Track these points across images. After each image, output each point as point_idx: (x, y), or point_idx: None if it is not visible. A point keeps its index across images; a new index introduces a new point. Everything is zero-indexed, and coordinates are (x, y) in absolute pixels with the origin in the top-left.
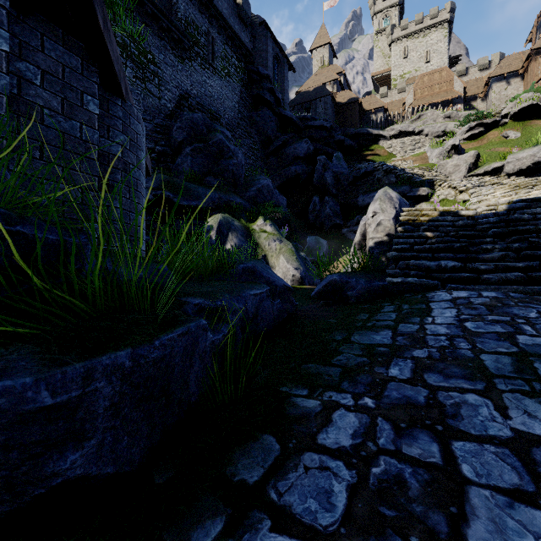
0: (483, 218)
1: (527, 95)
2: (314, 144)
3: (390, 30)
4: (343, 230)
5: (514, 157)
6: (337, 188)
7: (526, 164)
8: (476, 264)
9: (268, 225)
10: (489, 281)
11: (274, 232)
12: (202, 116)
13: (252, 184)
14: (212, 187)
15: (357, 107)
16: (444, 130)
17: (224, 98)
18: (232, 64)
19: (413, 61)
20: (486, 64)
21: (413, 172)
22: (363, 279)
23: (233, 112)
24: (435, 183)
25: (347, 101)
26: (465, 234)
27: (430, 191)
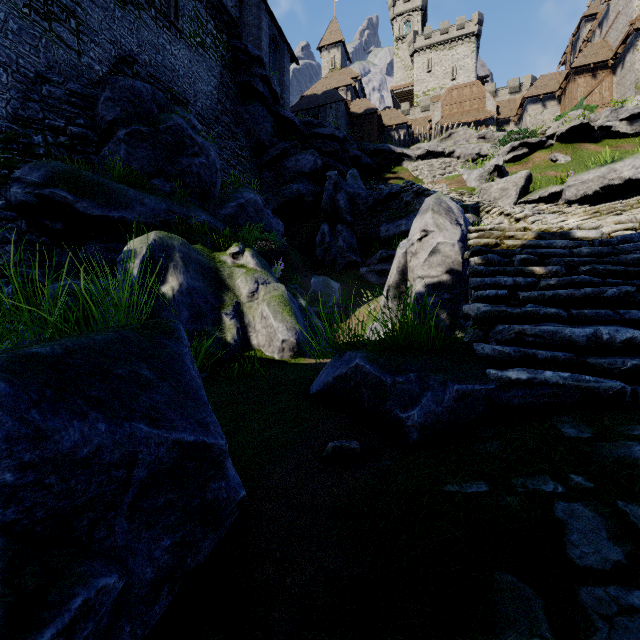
0: (622, 243)
1: (576, 113)
2: (322, 159)
3: (412, 37)
4: (361, 269)
5: (577, 179)
6: (353, 215)
7: (592, 188)
8: None
9: (247, 255)
10: None
11: (256, 268)
12: (151, 87)
13: (230, 198)
14: (159, 193)
15: (376, 120)
16: (478, 153)
17: (195, 77)
18: (207, 32)
19: (438, 76)
20: (517, 87)
21: (450, 196)
22: (438, 375)
23: (210, 101)
24: (482, 208)
25: (363, 111)
26: (609, 270)
27: (476, 219)
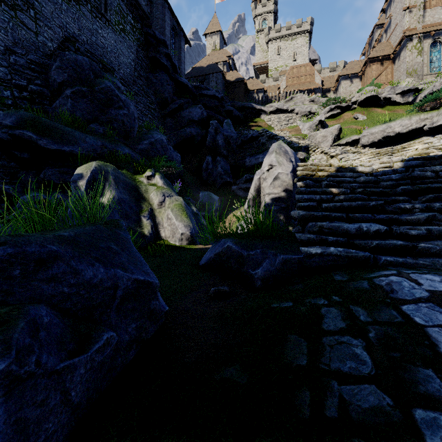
0: (383, 175)
1: (370, 88)
2: (207, 111)
3: (267, 30)
4: (233, 187)
5: (368, 132)
6: (227, 150)
7: (377, 138)
8: (403, 227)
9: (157, 177)
10: (429, 251)
11: (163, 186)
12: (88, 60)
13: (144, 137)
14: (95, 134)
15: (243, 86)
16: (310, 111)
17: (119, 53)
18: (127, 22)
19: (284, 58)
20: (335, 68)
21: (291, 139)
22: (272, 250)
23: (129, 69)
24: (310, 148)
25: (234, 79)
26: (373, 191)
27: (306, 155)
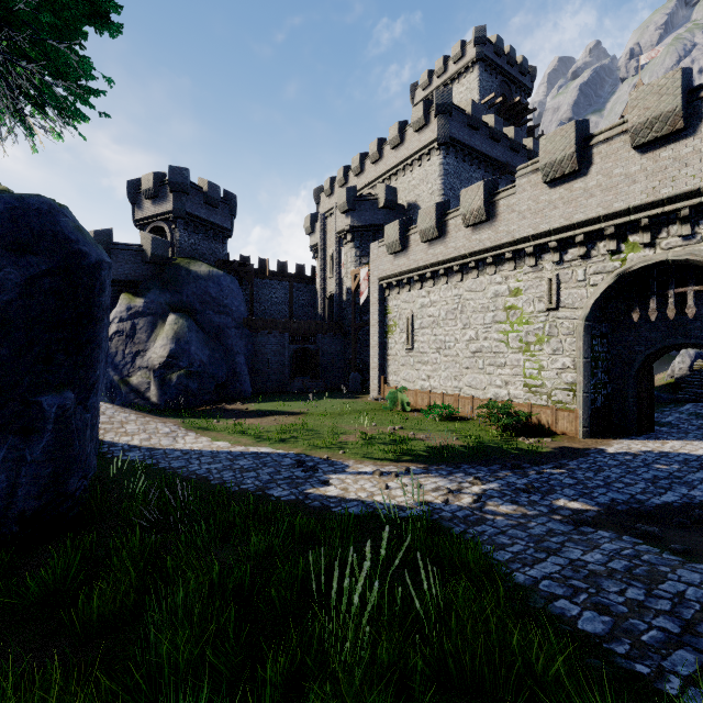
0: None
1: None
2: None
3: None
4: None
5: None
6: None
7: None
8: None
9: None
10: None
11: None
12: None
13: None
14: None
15: None
16: None
17: None
18: None
19: None
20: None
21: None
22: (666, 395)
23: None
24: None
25: None
26: None
27: None
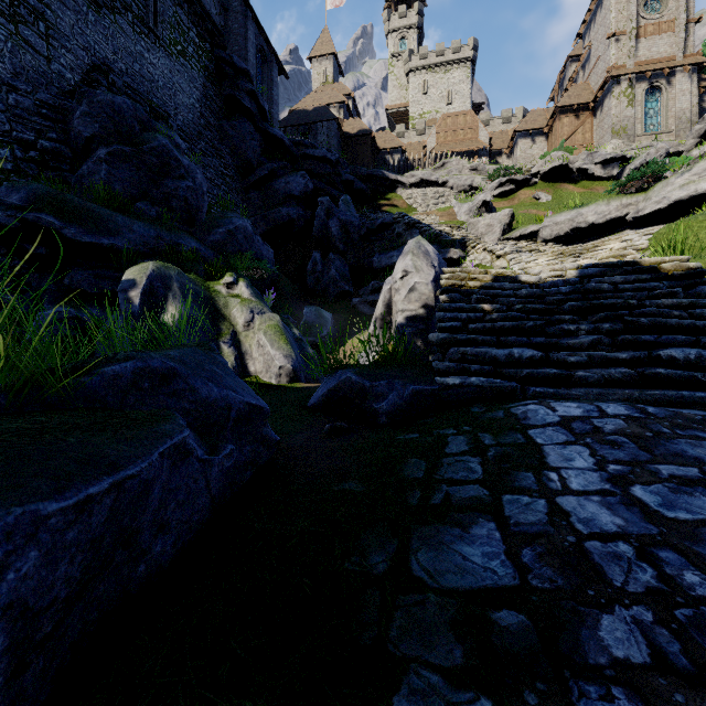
0: (551, 287)
1: (557, 154)
2: (314, 182)
3: (407, 55)
4: (354, 300)
5: (551, 221)
6: (346, 243)
7: (564, 230)
8: (561, 353)
9: (241, 285)
10: (586, 381)
11: (251, 298)
12: (132, 103)
13: (219, 223)
14: (146, 218)
15: (370, 143)
16: (470, 184)
17: (176, 89)
18: (189, 40)
19: (434, 99)
20: (510, 118)
21: (440, 229)
22: (401, 380)
23: (192, 114)
24: (468, 244)
25: (356, 132)
26: (534, 308)
27: (463, 254)
